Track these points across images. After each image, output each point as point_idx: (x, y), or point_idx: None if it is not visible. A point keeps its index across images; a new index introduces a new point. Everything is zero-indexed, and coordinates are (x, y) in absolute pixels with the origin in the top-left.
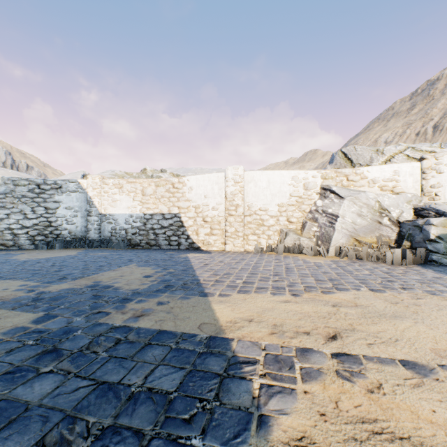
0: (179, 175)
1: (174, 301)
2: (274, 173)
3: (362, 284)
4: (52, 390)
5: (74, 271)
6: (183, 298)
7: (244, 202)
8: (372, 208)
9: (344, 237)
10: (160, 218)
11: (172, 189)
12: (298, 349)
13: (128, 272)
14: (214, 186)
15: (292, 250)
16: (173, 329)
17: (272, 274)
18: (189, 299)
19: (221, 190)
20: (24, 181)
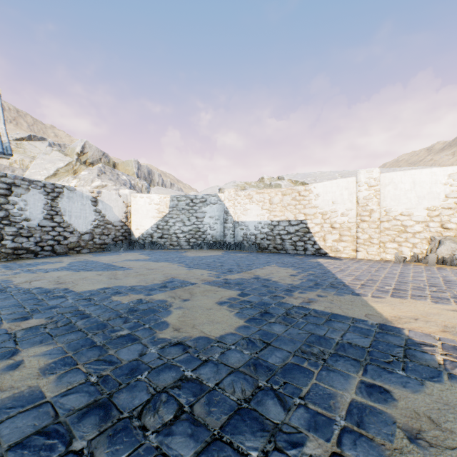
0: (297, 181)
1: (330, 296)
2: (421, 172)
3: None
4: (284, 331)
5: (232, 266)
6: (337, 295)
7: (380, 207)
8: None
9: None
10: (287, 224)
11: (298, 197)
12: None
13: (274, 270)
14: (343, 191)
15: (449, 261)
16: (343, 314)
17: (426, 284)
18: (343, 296)
19: (351, 195)
20: (183, 197)
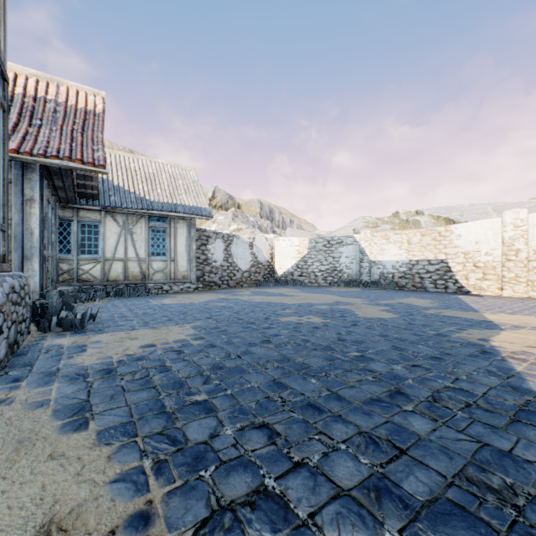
0: (439, 217)
1: (456, 311)
2: None
3: None
4: (422, 318)
5: (377, 297)
6: (462, 311)
7: (528, 247)
8: None
9: None
10: (426, 264)
11: (438, 237)
12: (533, 327)
13: (413, 300)
14: (486, 231)
15: None
16: (460, 317)
17: None
18: (466, 312)
19: (495, 235)
20: (320, 239)
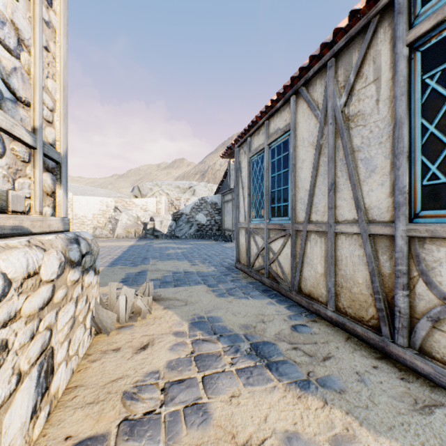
0: None
1: None
2: (90, 198)
3: (100, 242)
4: None
5: None
6: None
7: (73, 212)
8: (134, 217)
9: (122, 230)
10: None
11: None
12: None
13: None
14: None
15: (98, 236)
16: None
17: None
18: None
19: None
20: None
